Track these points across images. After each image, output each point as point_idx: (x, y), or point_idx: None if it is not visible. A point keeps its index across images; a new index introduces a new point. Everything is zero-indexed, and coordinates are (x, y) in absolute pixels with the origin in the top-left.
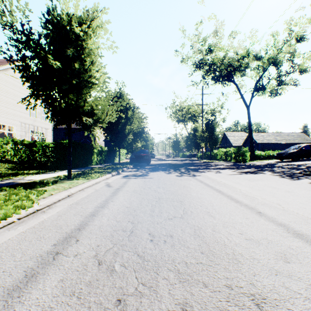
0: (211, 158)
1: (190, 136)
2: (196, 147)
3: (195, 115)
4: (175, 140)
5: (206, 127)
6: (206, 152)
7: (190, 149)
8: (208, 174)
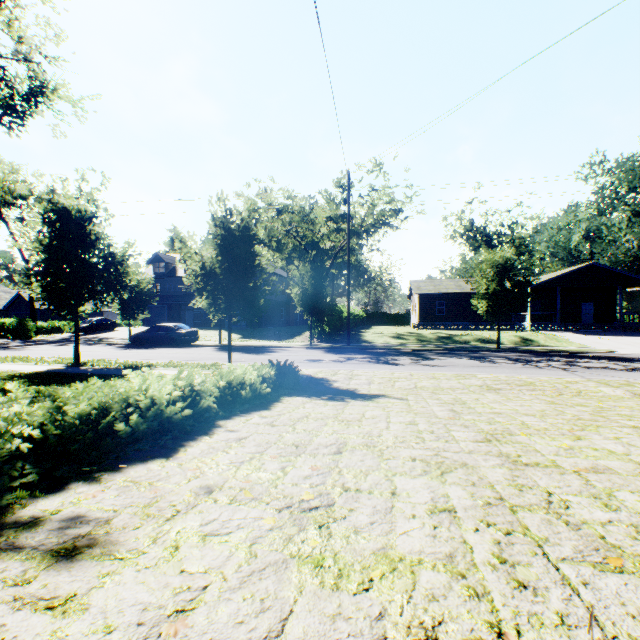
0: None
1: None
2: None
3: None
4: None
5: None
6: None
7: None
8: (34, 348)
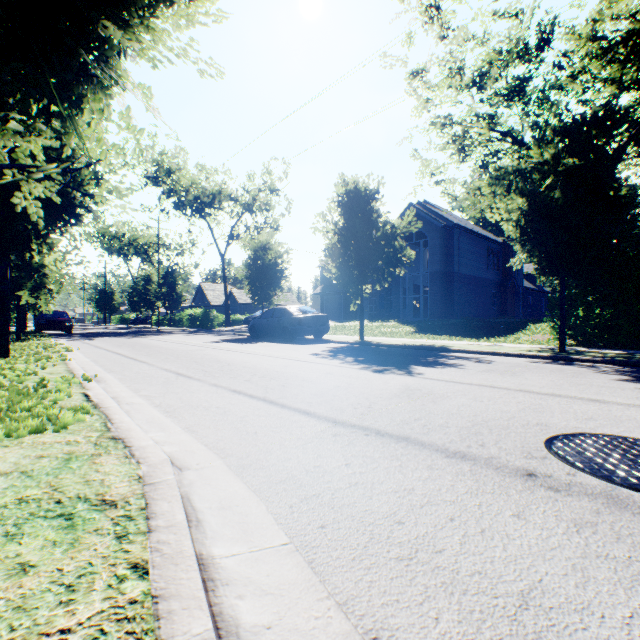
0: (175, 324)
1: (139, 288)
2: (150, 308)
3: (148, 252)
4: (105, 290)
5: (165, 279)
6: (167, 315)
7: (138, 310)
8: (158, 336)
